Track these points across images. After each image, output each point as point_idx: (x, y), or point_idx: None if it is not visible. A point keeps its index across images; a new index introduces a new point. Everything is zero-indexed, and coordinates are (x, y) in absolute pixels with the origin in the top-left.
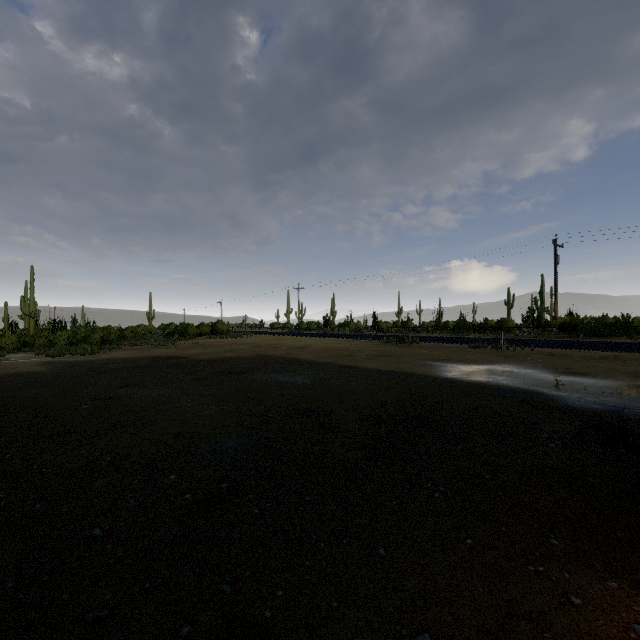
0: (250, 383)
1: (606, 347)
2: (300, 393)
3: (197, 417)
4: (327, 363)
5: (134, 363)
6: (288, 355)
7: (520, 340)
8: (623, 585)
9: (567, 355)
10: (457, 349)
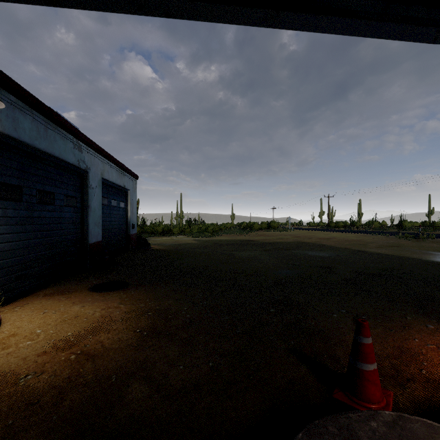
0: (292, 254)
1: None
2: (320, 259)
3: (268, 263)
4: (343, 248)
5: (232, 242)
6: (317, 242)
7: None
8: (439, 322)
9: None
10: None
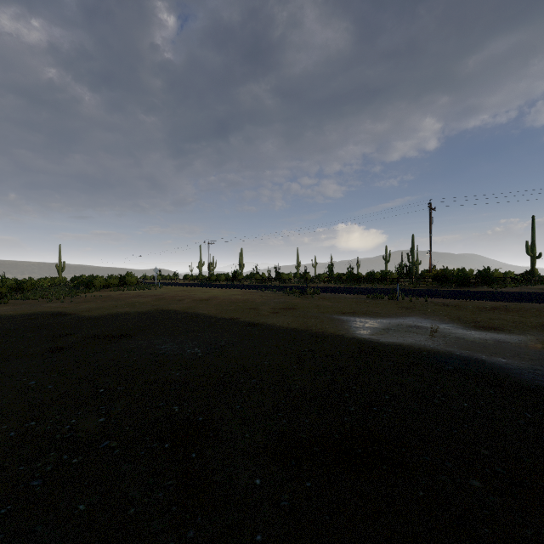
0: (119, 357)
1: (485, 296)
2: (180, 376)
3: None
4: (229, 319)
5: None
6: (189, 309)
7: (406, 290)
8: None
9: (460, 305)
10: (357, 300)
